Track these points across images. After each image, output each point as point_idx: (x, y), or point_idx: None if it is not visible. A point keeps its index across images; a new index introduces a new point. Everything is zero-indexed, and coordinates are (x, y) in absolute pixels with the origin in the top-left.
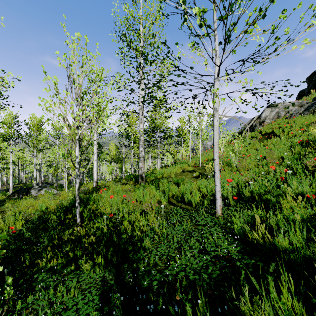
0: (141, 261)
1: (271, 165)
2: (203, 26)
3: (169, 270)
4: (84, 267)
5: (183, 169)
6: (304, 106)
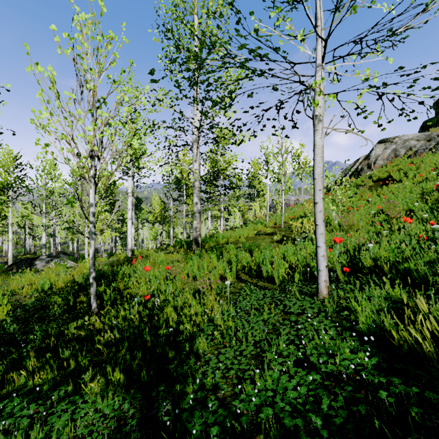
0: (190, 380)
1: (395, 221)
2: None
3: (241, 401)
4: (88, 388)
5: (257, 231)
6: (435, 139)
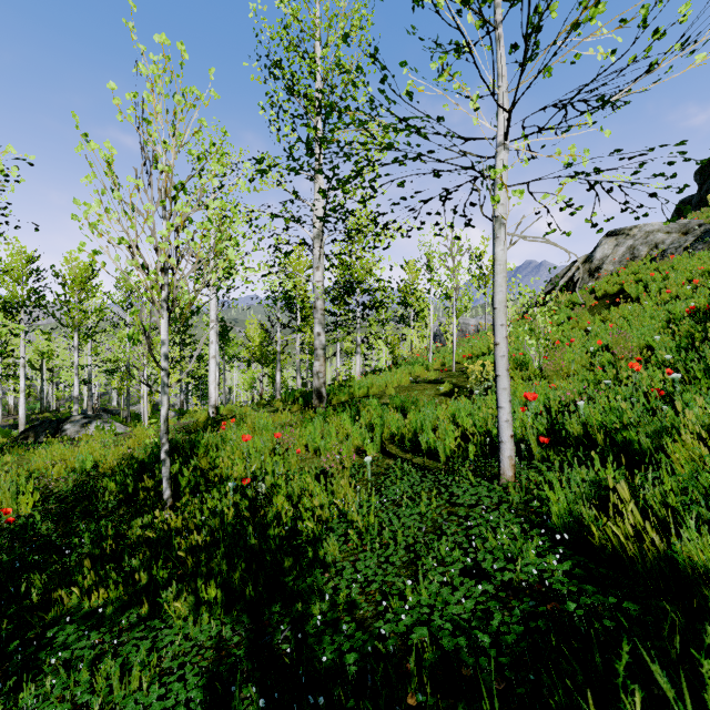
0: (316, 597)
1: (624, 364)
2: (471, 2)
3: (387, 622)
4: (172, 610)
5: (415, 377)
6: (694, 232)
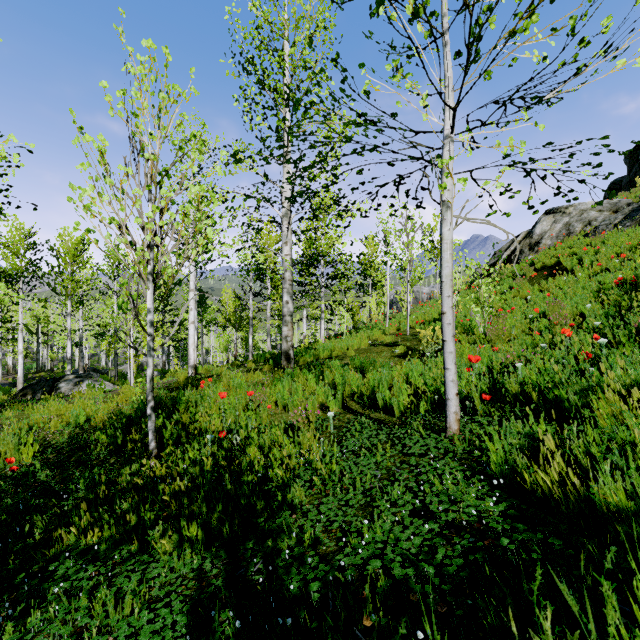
0: (285, 535)
1: (559, 329)
2: (420, 15)
3: (347, 556)
4: (158, 546)
5: (373, 341)
6: (623, 210)
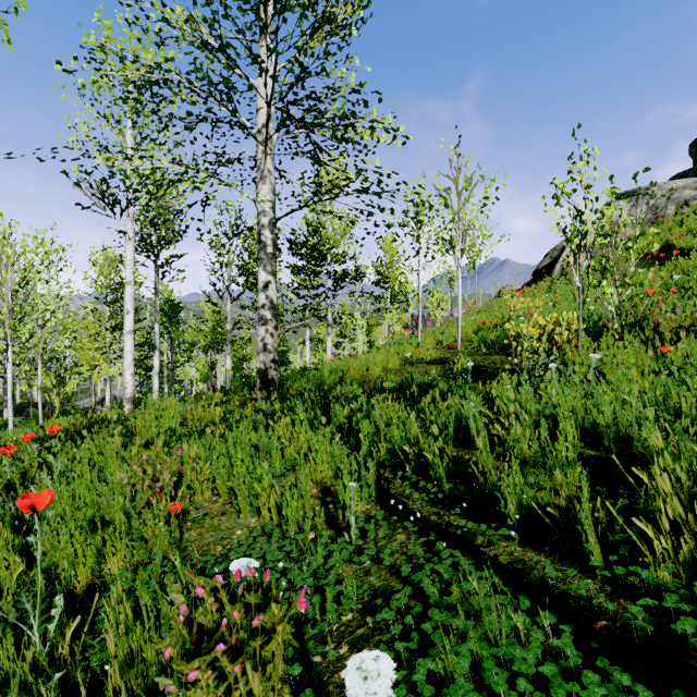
0: None
1: None
2: None
3: None
4: None
5: (405, 358)
6: None
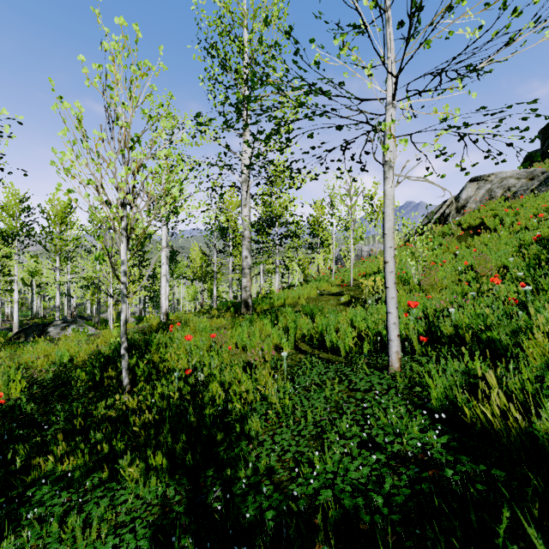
0: (242, 464)
1: (485, 279)
2: None
3: (299, 484)
4: (126, 474)
5: (321, 291)
6: (538, 177)
